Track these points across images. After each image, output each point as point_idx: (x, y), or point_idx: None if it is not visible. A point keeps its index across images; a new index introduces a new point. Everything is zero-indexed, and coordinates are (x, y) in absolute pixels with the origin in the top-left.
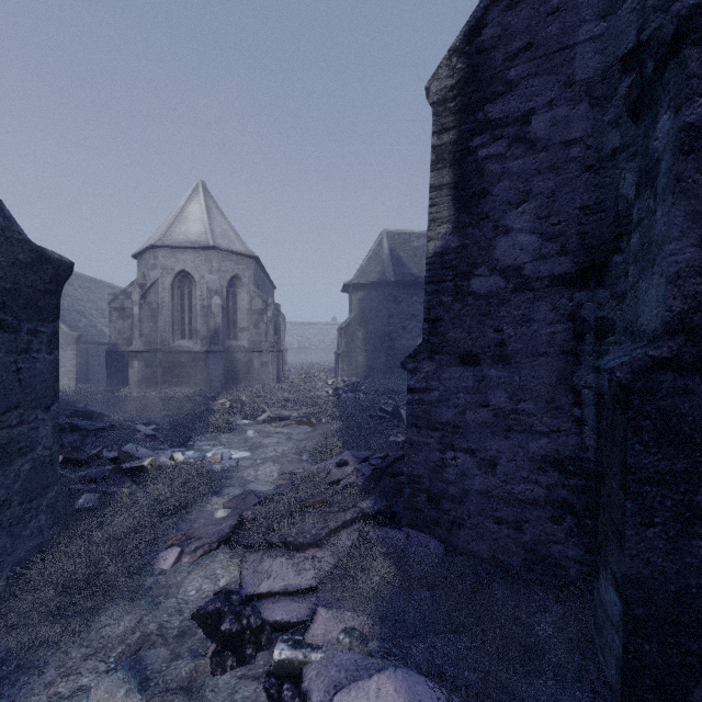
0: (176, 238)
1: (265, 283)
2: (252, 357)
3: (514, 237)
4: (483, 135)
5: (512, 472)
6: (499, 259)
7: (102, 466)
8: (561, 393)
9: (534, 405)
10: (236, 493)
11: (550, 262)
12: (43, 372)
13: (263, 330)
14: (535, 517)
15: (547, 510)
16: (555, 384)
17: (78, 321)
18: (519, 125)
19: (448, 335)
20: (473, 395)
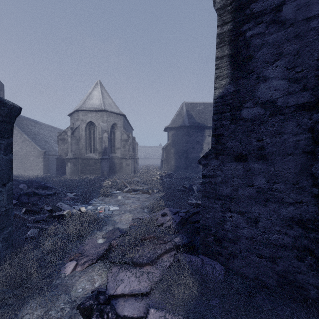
0: (87, 106)
1: (128, 127)
2: (122, 161)
3: (270, 82)
4: (249, 23)
5: (269, 226)
6: (260, 96)
7: (44, 214)
8: (303, 178)
9: (284, 185)
10: (110, 229)
11: (295, 96)
12: (1, 165)
13: (127, 149)
14: (285, 255)
15: (294, 252)
16: (299, 172)
17: (45, 145)
18: (274, 13)
19: (227, 143)
20: (243, 179)
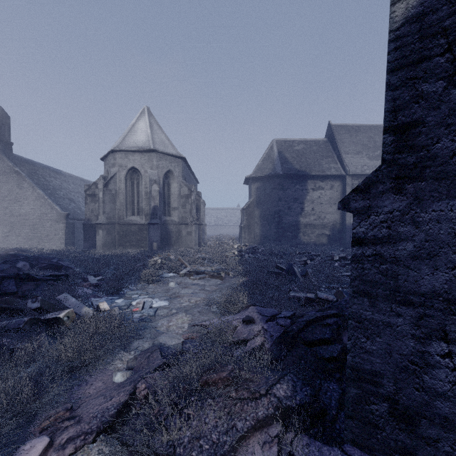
0: (128, 145)
1: (191, 178)
2: (181, 228)
3: None
4: None
5: None
6: None
7: (29, 315)
8: None
9: None
10: (144, 347)
11: None
12: None
13: (188, 209)
14: None
15: None
16: None
17: (69, 205)
18: None
19: (435, 146)
20: None
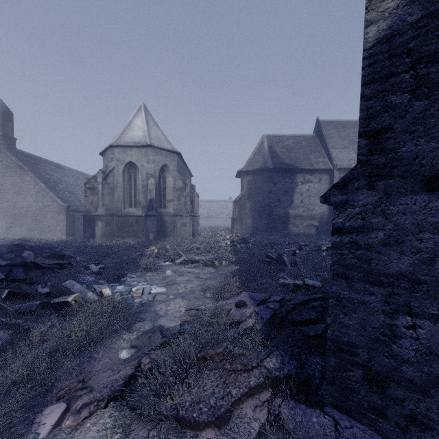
0: (126, 140)
1: (185, 171)
2: (176, 219)
3: None
4: None
5: None
6: None
7: (39, 299)
8: None
9: None
10: (145, 328)
11: None
12: None
13: (183, 201)
14: None
15: None
16: None
17: (69, 197)
18: None
19: (401, 149)
20: None
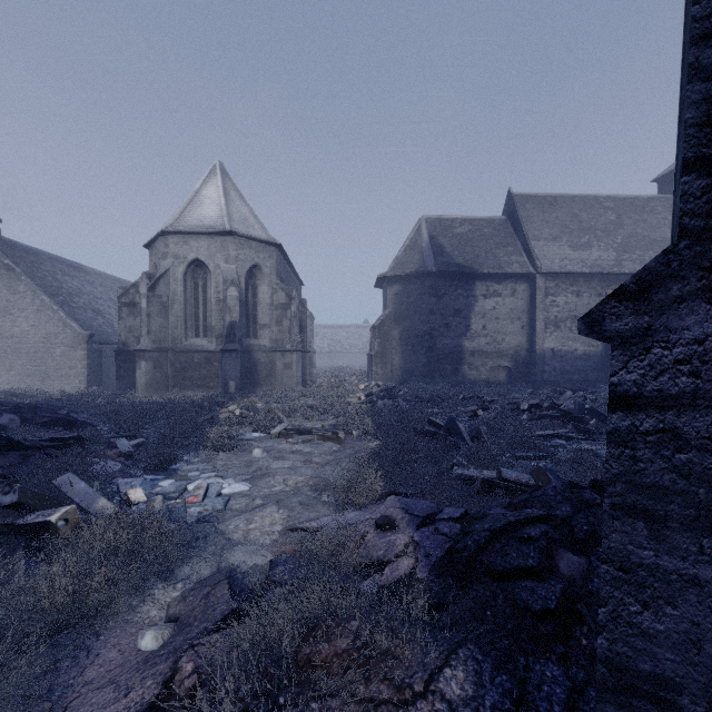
0: (188, 223)
1: (291, 277)
2: (274, 357)
3: None
4: None
5: None
6: None
7: None
8: None
9: None
10: (202, 573)
11: None
12: None
13: (287, 327)
14: None
15: None
16: None
17: (93, 320)
18: None
19: None
20: None
